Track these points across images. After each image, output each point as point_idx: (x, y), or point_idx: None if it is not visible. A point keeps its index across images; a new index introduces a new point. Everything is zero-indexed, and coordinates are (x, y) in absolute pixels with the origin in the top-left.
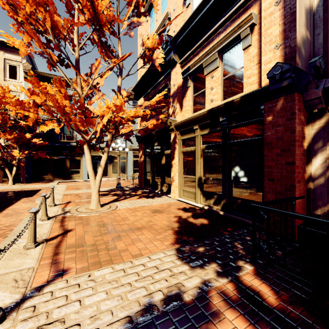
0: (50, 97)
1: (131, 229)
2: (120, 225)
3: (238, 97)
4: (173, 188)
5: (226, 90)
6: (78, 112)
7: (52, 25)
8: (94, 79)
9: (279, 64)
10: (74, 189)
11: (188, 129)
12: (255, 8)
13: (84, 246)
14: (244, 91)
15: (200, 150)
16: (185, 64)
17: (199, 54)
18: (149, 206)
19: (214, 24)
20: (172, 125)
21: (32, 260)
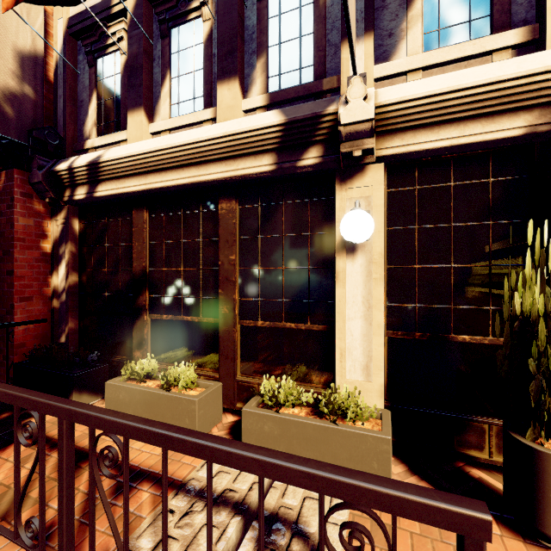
0: None
1: None
2: None
3: None
4: None
5: None
6: None
7: None
8: None
9: None
10: None
11: None
12: None
13: None
14: None
15: None
16: None
17: None
18: None
19: None
20: None
21: None
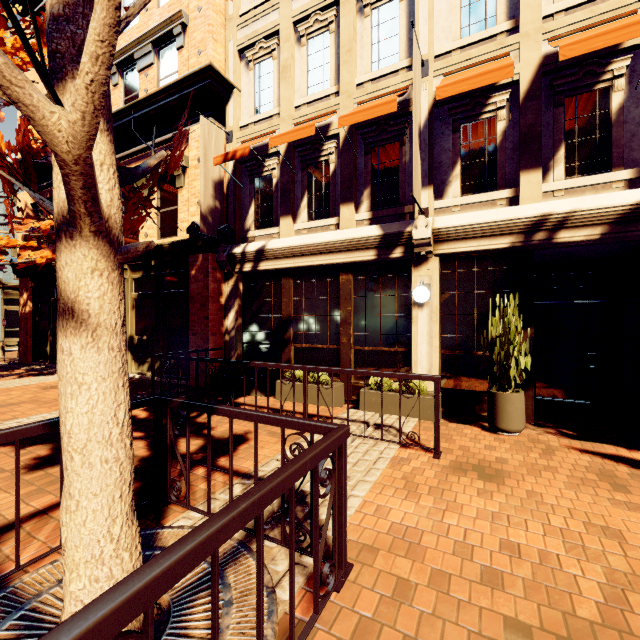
0: None
1: (1, 406)
2: None
3: (167, 244)
4: None
5: (163, 227)
6: None
7: None
8: None
9: (195, 223)
10: None
11: None
12: (187, 149)
13: None
14: (179, 235)
15: (131, 300)
16: None
17: (131, 165)
18: (39, 384)
19: (149, 137)
20: None
21: None
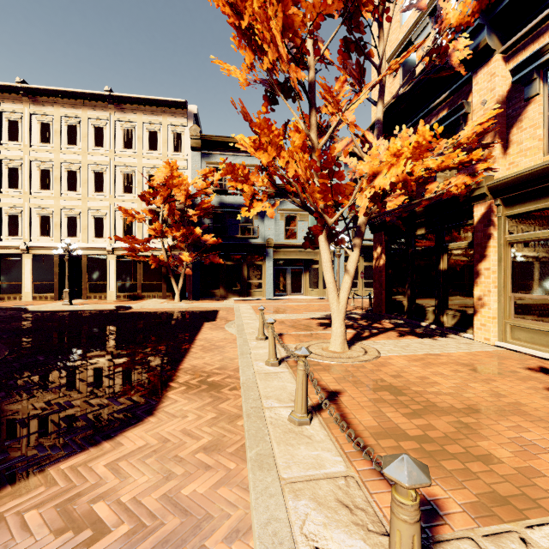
0: (281, 152)
1: (470, 408)
2: (430, 394)
3: None
4: (482, 320)
5: None
6: (321, 174)
7: (283, 27)
8: (343, 112)
9: None
10: (267, 313)
11: (534, 191)
12: None
13: (405, 437)
14: None
15: None
16: (518, 48)
17: None
18: (445, 355)
19: None
20: (483, 186)
21: (331, 454)
